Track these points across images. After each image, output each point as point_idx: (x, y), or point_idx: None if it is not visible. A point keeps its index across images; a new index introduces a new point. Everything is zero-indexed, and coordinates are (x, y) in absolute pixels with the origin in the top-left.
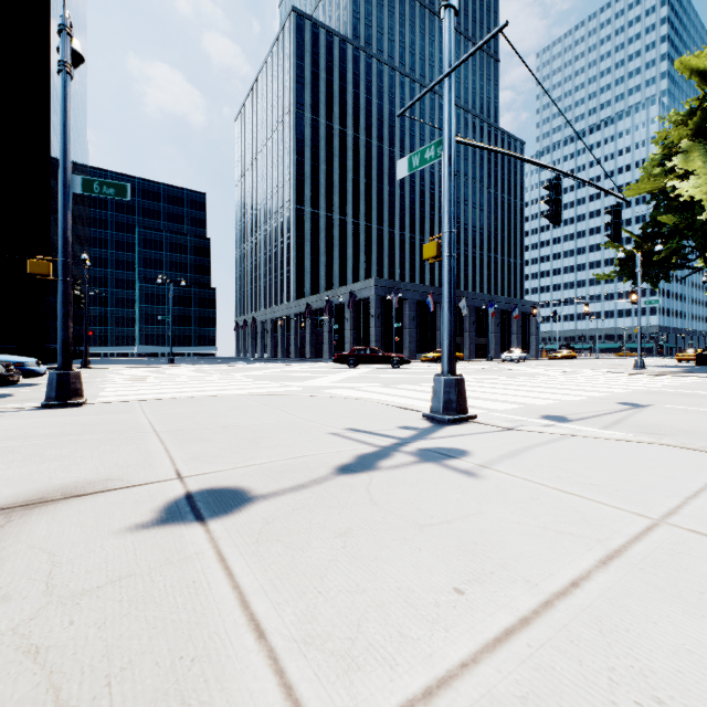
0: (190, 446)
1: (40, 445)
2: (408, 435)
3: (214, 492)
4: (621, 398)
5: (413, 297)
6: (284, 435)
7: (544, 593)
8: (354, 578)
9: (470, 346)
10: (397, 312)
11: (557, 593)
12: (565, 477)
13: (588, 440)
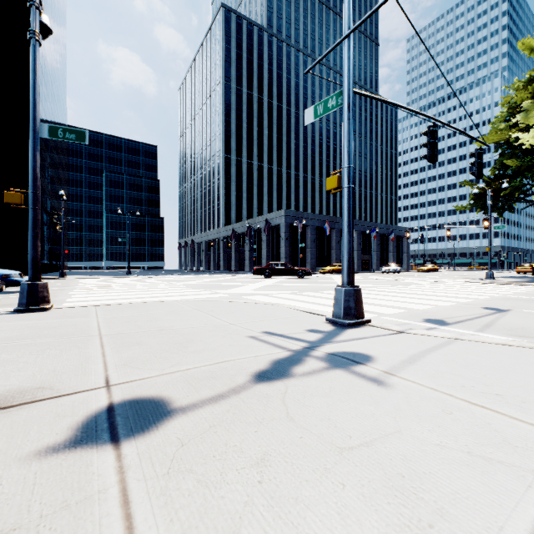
0: (125, 351)
1: None
2: (315, 339)
3: (136, 403)
4: (484, 303)
5: (314, 224)
6: (209, 339)
7: None
8: None
9: (357, 261)
10: (301, 235)
11: None
12: (468, 386)
13: (473, 344)
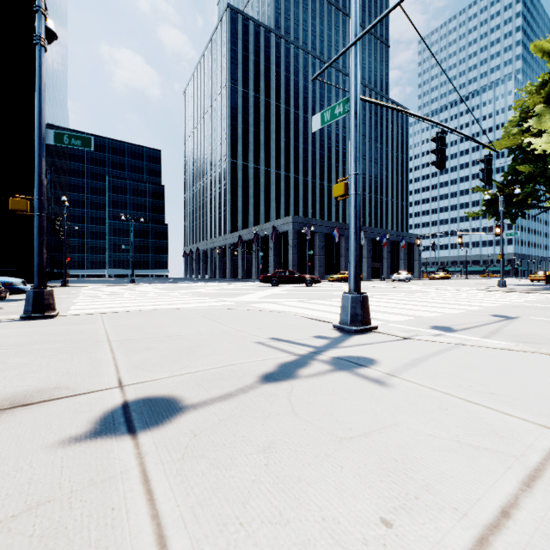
0: (135, 355)
1: (6, 354)
2: (322, 344)
3: (149, 401)
4: (493, 311)
5: (322, 231)
6: (217, 344)
7: (476, 526)
8: (277, 504)
9: (367, 269)
10: (309, 242)
11: (489, 526)
12: (466, 386)
13: (476, 349)
